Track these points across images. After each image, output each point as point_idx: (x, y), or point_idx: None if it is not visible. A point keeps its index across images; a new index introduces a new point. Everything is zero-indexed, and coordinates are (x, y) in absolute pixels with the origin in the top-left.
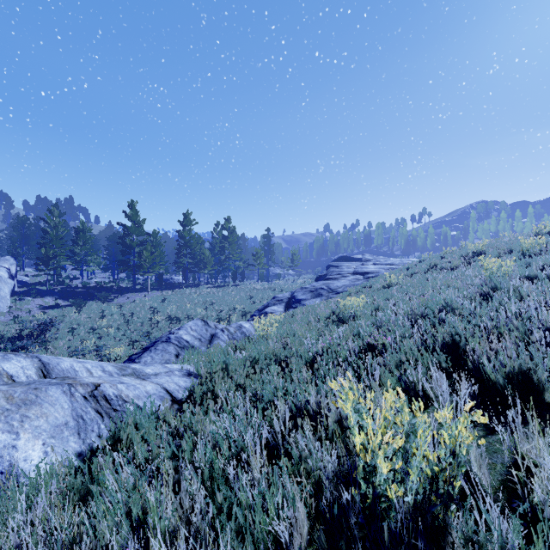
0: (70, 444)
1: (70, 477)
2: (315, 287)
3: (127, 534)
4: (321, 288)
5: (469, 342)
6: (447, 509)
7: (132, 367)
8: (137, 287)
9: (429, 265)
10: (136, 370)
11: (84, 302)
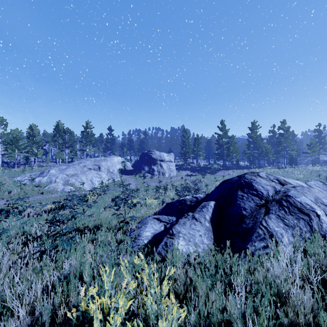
0: None
1: None
2: None
3: None
4: None
5: None
6: None
7: None
8: (222, 168)
9: None
10: None
11: (205, 173)
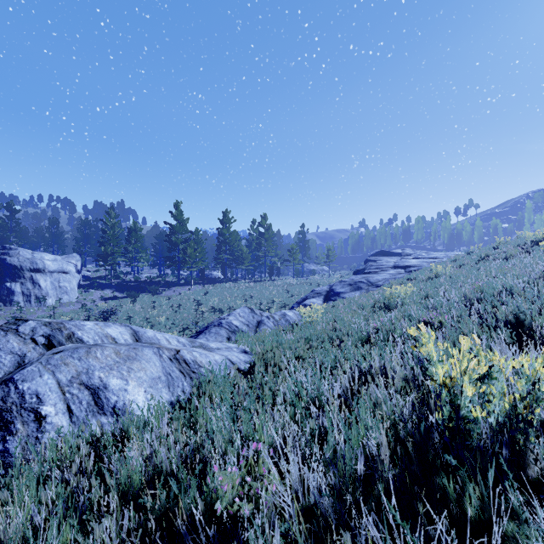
0: (163, 395)
1: (175, 413)
2: (354, 280)
3: (239, 445)
4: (361, 281)
5: (535, 320)
6: (527, 435)
7: (199, 341)
8: (181, 282)
9: (479, 256)
10: (202, 344)
11: (138, 294)
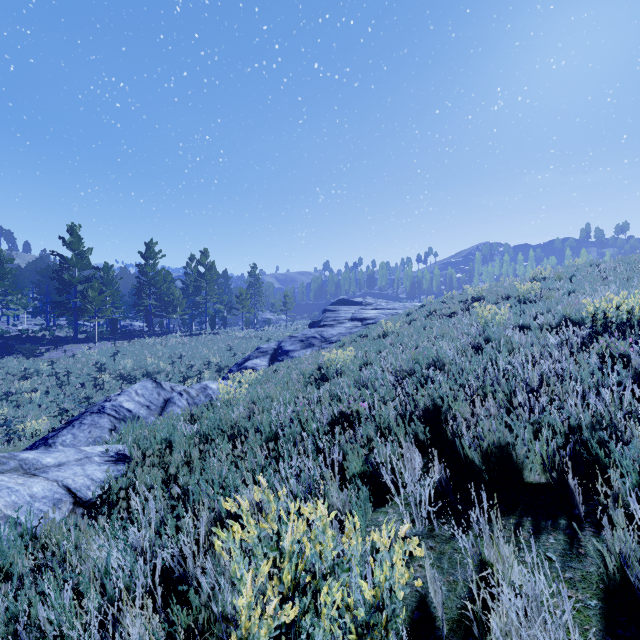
0: None
1: None
2: (307, 336)
3: None
4: (313, 337)
5: (452, 407)
6: None
7: (21, 457)
8: (82, 336)
9: (429, 310)
10: (25, 462)
11: None
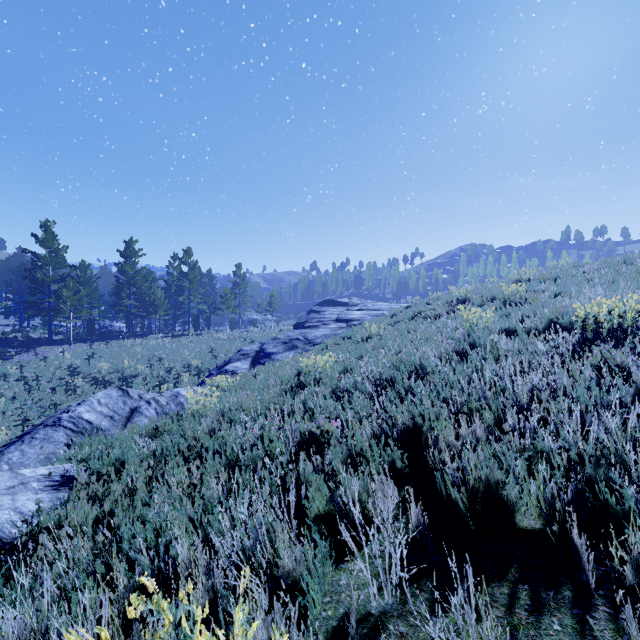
0: None
1: None
2: (290, 337)
3: None
4: (297, 338)
5: (434, 427)
6: None
7: None
8: (57, 338)
9: (414, 312)
10: None
11: None
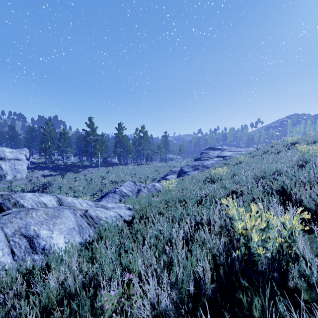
0: (76, 238)
1: (82, 251)
2: (195, 164)
3: (120, 273)
4: (198, 165)
5: (292, 189)
6: (288, 262)
7: (100, 203)
8: (93, 165)
9: (263, 151)
10: (103, 205)
11: (65, 173)
